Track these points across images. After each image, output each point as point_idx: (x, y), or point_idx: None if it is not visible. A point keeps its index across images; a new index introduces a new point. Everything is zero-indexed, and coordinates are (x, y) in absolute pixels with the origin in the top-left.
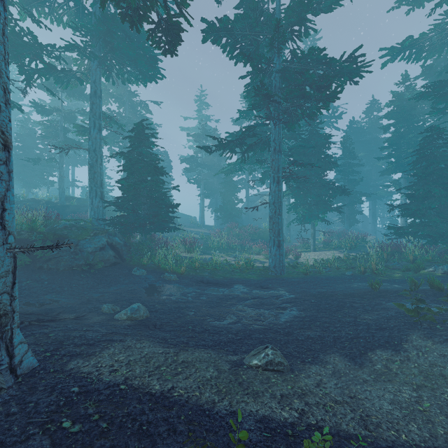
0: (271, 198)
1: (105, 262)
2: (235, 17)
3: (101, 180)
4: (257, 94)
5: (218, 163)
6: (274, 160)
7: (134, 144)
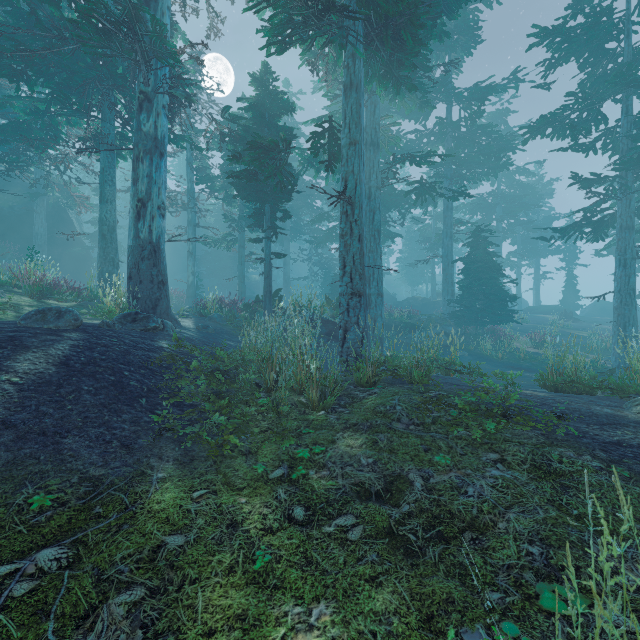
0: (616, 285)
1: (440, 344)
2: (550, 113)
3: (451, 280)
4: (571, 184)
5: None
6: (620, 240)
7: (474, 247)
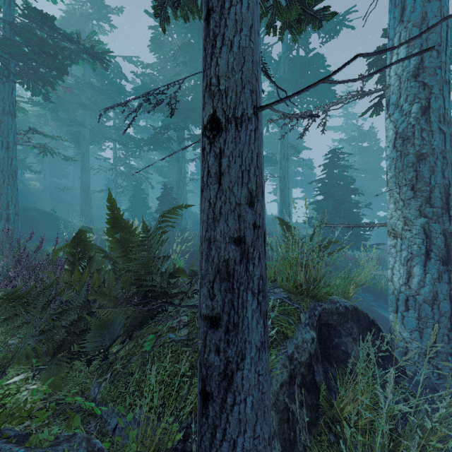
0: None
1: None
2: None
3: (288, 201)
4: None
5: (376, 164)
6: None
7: (325, 169)
